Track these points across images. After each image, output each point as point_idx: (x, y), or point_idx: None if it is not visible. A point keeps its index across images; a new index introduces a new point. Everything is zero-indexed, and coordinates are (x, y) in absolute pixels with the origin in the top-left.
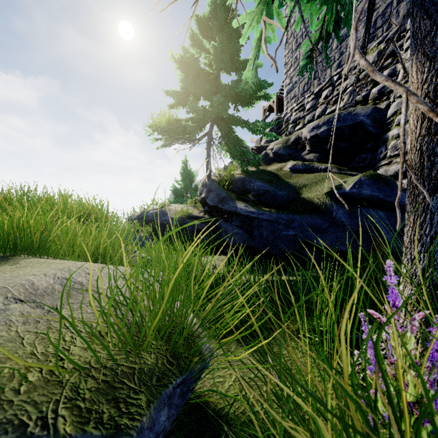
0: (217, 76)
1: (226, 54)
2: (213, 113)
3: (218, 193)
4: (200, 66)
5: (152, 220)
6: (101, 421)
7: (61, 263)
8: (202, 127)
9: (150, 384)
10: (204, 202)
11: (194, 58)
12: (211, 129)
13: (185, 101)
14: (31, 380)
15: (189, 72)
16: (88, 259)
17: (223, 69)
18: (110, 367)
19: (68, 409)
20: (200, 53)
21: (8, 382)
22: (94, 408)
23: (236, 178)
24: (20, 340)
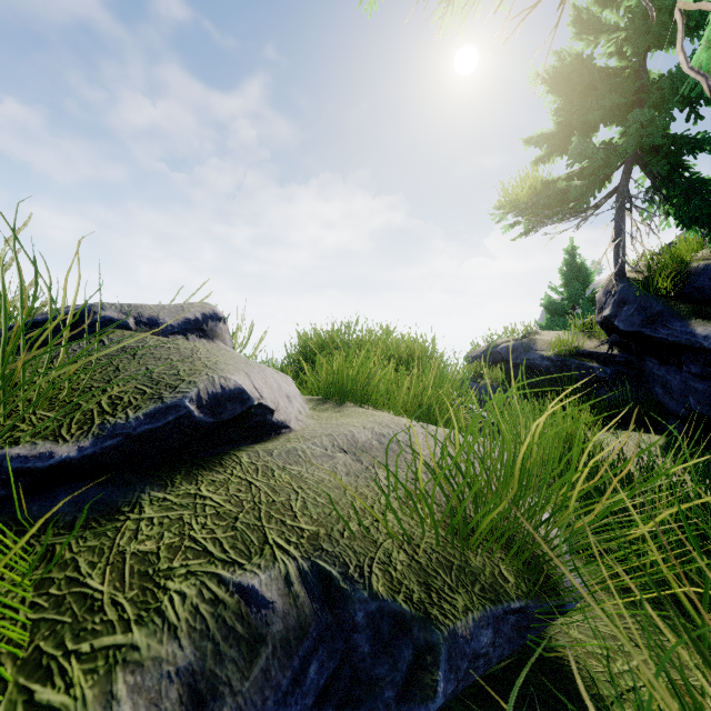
0: (640, 68)
1: (663, 13)
2: (630, 147)
3: (643, 305)
4: (598, 64)
5: (506, 359)
6: (411, 598)
7: (379, 416)
8: (605, 180)
9: (471, 590)
10: (608, 325)
11: (583, 58)
12: (626, 179)
13: (567, 143)
14: (351, 529)
15: (574, 88)
16: (409, 414)
17: (656, 46)
18: (424, 549)
19: (381, 571)
20: (600, 38)
21: (336, 524)
22: (405, 582)
23: (693, 270)
24: (344, 489)
